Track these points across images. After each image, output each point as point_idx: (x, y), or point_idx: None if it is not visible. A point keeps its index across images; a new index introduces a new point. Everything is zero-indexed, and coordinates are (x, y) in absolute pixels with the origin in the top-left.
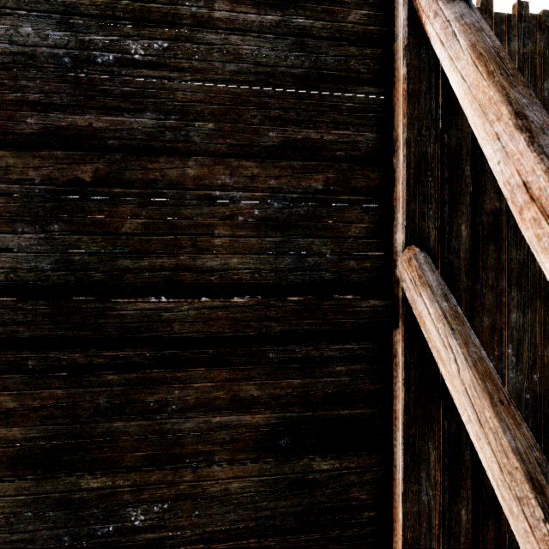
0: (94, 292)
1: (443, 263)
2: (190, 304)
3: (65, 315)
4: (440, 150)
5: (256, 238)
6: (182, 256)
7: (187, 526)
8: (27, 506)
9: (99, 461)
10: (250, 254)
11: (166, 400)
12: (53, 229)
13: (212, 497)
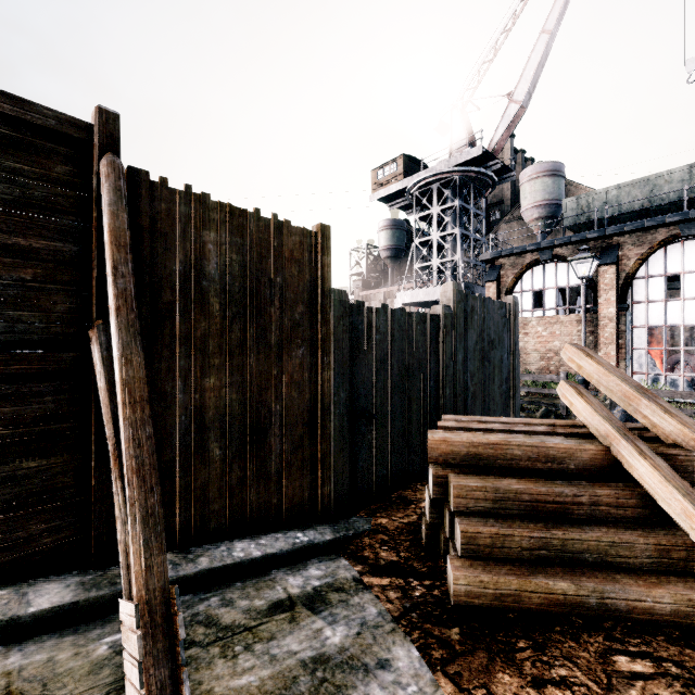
0: None
1: None
2: None
3: None
4: None
5: None
6: None
7: None
8: None
9: None
10: None
11: None
12: None
13: None
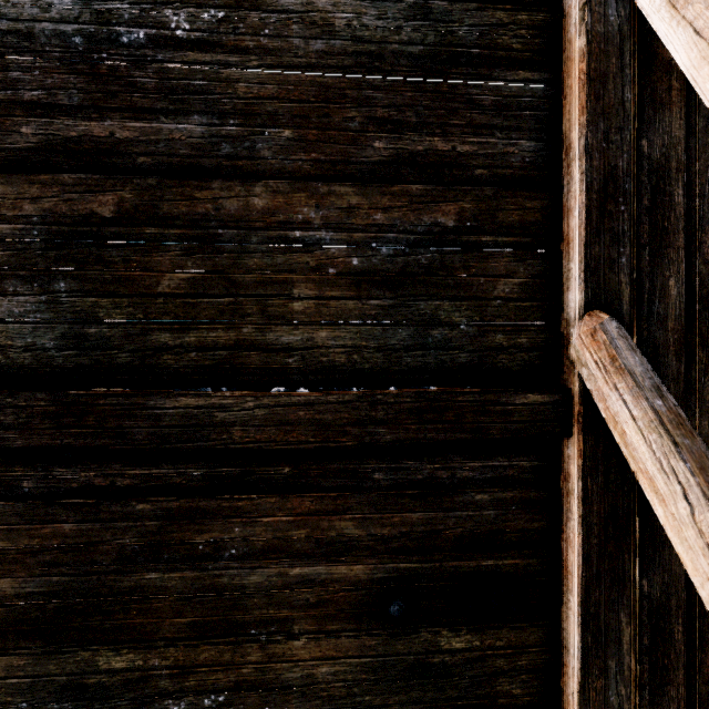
0: (118, 380)
1: (641, 338)
2: (257, 400)
3: (74, 415)
4: (636, 164)
5: (355, 301)
6: (245, 328)
7: None
8: (22, 694)
9: (124, 629)
10: (345, 324)
11: (222, 541)
12: (58, 288)
13: (289, 687)
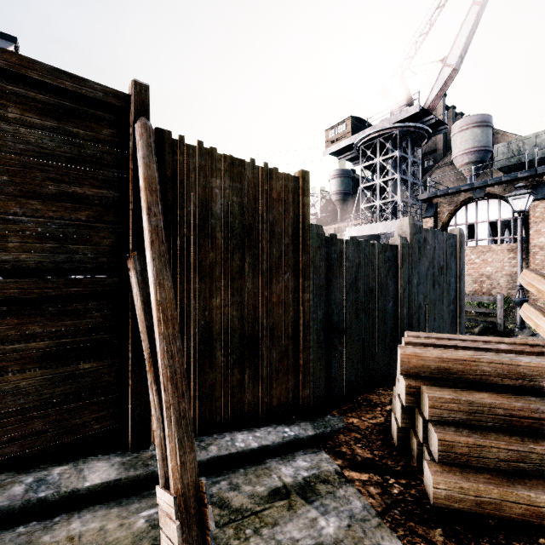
0: None
1: None
2: None
3: None
4: None
5: (40, 244)
6: None
7: None
8: None
9: None
10: (35, 253)
11: None
12: None
13: (6, 392)
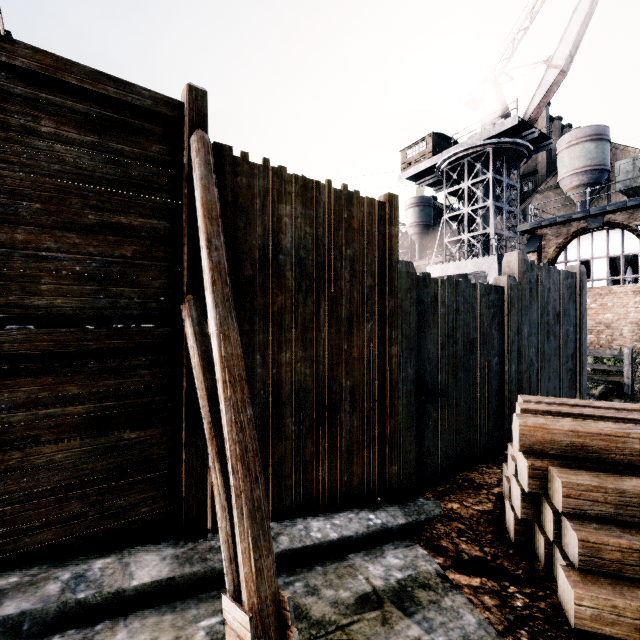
0: None
1: None
2: (19, 331)
3: None
4: None
5: (78, 286)
6: (11, 297)
7: (16, 490)
8: None
9: None
10: (72, 297)
11: None
12: None
13: (39, 467)
